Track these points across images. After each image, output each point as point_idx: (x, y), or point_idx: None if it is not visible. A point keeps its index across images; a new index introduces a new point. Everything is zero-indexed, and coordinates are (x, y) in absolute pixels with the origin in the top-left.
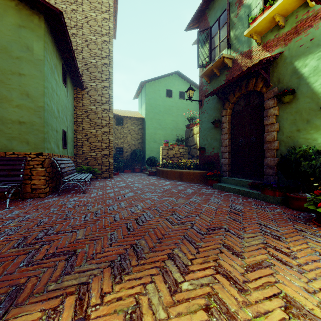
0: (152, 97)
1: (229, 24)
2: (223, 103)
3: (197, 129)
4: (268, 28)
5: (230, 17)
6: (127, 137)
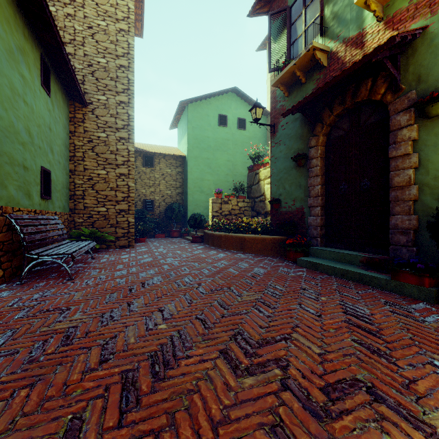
0: (198, 125)
1: None
2: (312, 125)
3: (265, 172)
4: None
5: None
6: (160, 184)
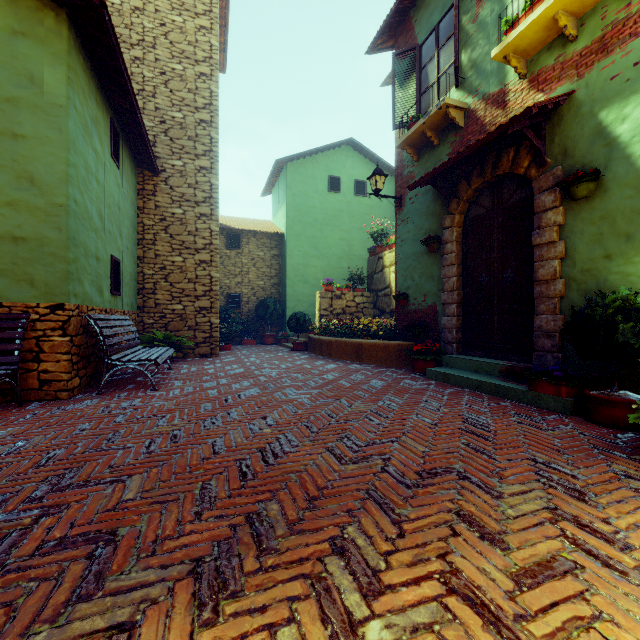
0: (300, 192)
1: (460, 37)
2: (446, 201)
3: (391, 256)
4: (542, 43)
5: (461, 23)
6: (249, 272)
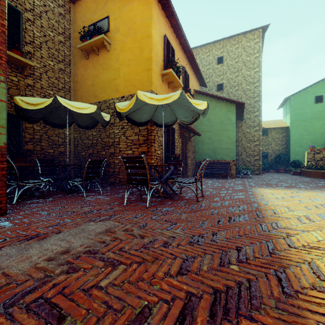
0: (297, 107)
1: None
2: None
3: None
4: None
5: None
6: (271, 144)
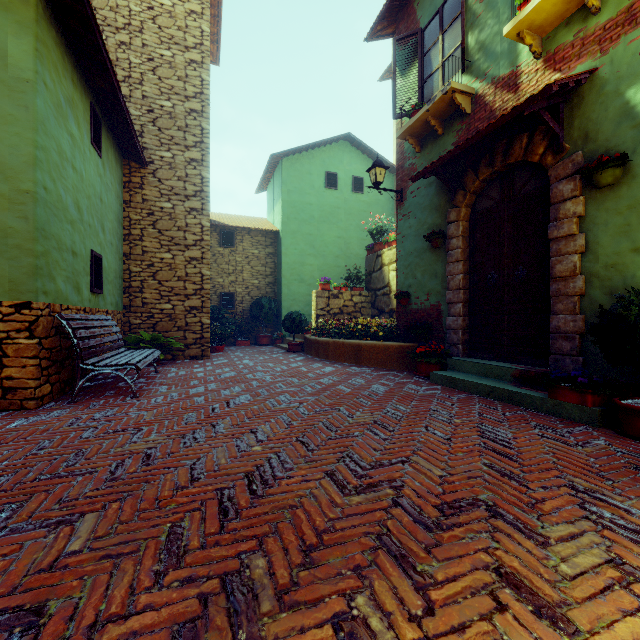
0: (296, 188)
1: (466, 18)
2: (451, 193)
3: (390, 253)
4: (560, 18)
5: (467, 2)
6: (243, 271)
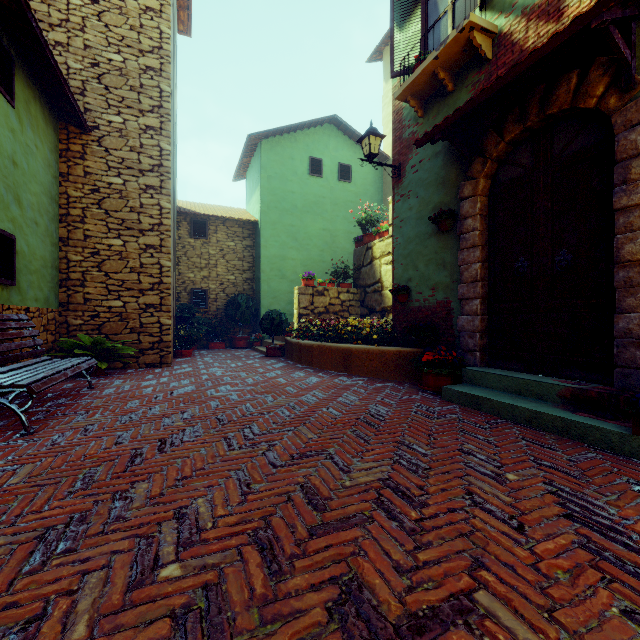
0: (277, 173)
1: None
2: (465, 162)
3: (382, 245)
4: None
5: None
6: (217, 265)
